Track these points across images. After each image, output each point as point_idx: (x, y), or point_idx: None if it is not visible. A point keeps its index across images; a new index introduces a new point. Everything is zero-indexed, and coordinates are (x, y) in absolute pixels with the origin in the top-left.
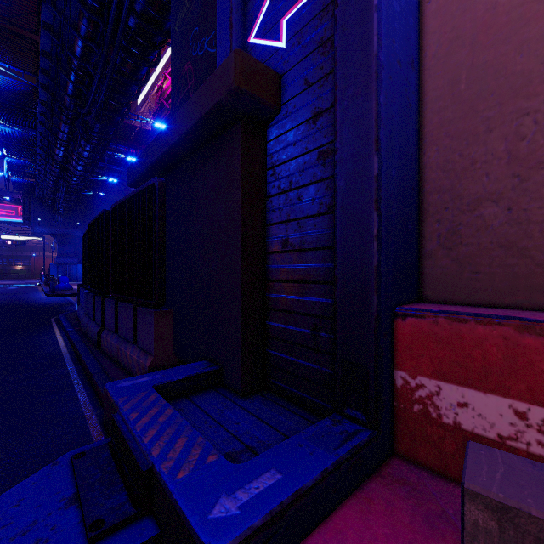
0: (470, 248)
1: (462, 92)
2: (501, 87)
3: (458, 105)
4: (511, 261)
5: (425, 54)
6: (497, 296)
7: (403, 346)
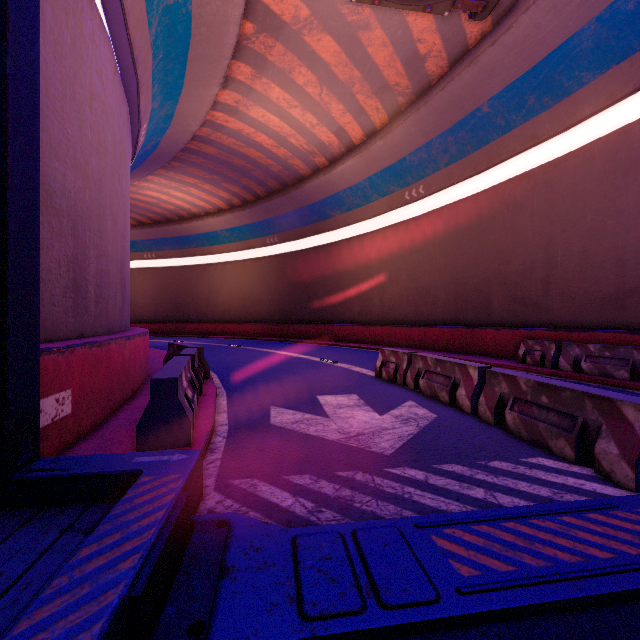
0: None
1: None
2: None
3: None
4: None
5: None
6: None
7: None
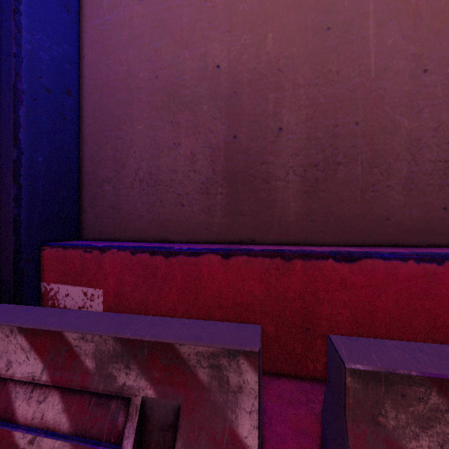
0: (100, 208)
1: (97, 118)
2: (111, 121)
3: (96, 125)
4: (114, 216)
5: (82, 88)
6: (110, 235)
7: (45, 267)
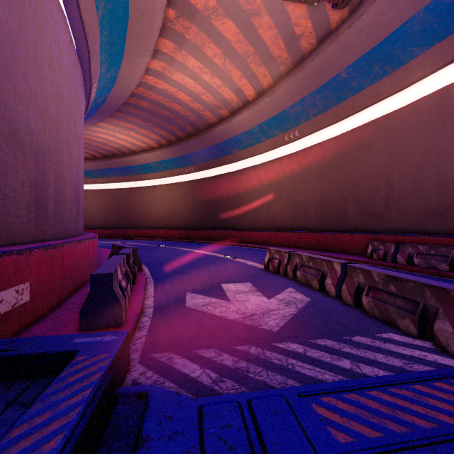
0: None
1: None
2: None
3: None
4: None
5: None
6: None
7: None
